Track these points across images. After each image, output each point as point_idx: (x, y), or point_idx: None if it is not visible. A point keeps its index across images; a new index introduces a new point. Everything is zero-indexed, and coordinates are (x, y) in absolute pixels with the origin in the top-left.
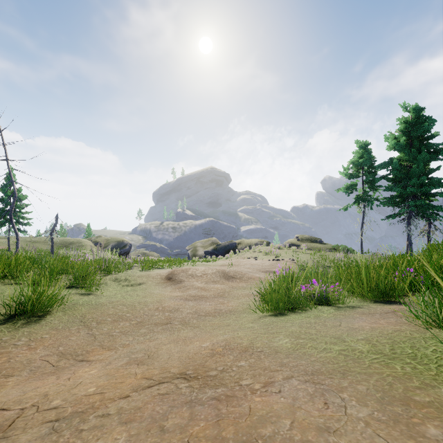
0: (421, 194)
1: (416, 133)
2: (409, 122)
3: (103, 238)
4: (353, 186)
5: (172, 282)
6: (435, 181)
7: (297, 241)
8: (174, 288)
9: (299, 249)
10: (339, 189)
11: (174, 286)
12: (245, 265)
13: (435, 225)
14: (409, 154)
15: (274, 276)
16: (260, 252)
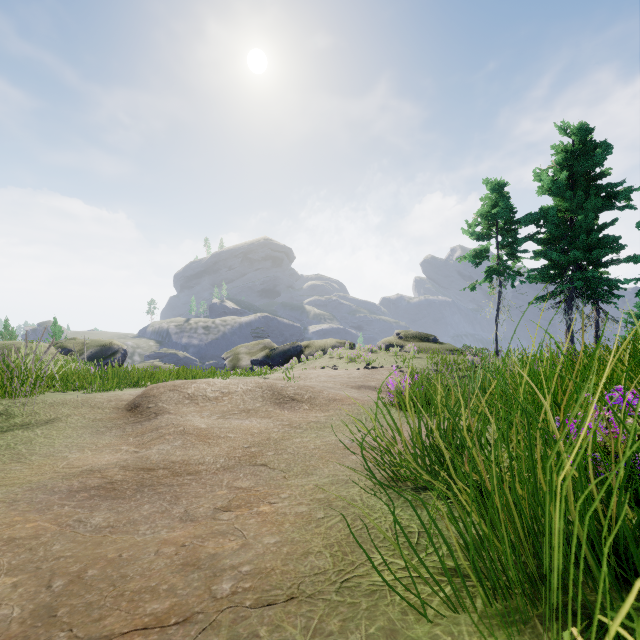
0: (586, 264)
1: (582, 168)
2: (570, 151)
3: (77, 341)
4: (483, 253)
5: (136, 415)
6: (611, 240)
7: (399, 339)
8: (126, 436)
9: (402, 352)
10: (463, 257)
11: (133, 427)
12: (318, 377)
13: (606, 312)
14: (571, 200)
15: (376, 395)
16: (341, 359)
